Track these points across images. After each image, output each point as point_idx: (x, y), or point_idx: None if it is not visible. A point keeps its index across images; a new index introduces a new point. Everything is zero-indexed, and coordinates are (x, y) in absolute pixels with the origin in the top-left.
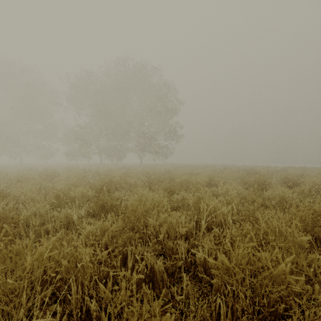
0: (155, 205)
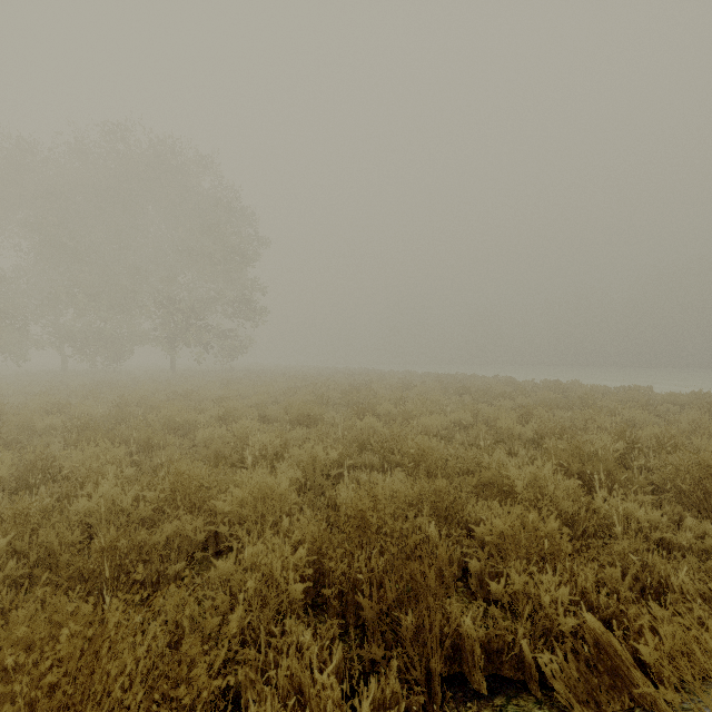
0: None
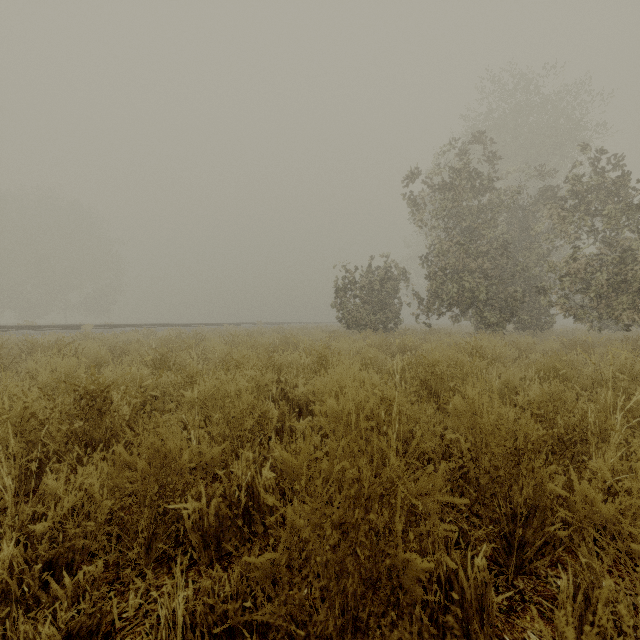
0: None
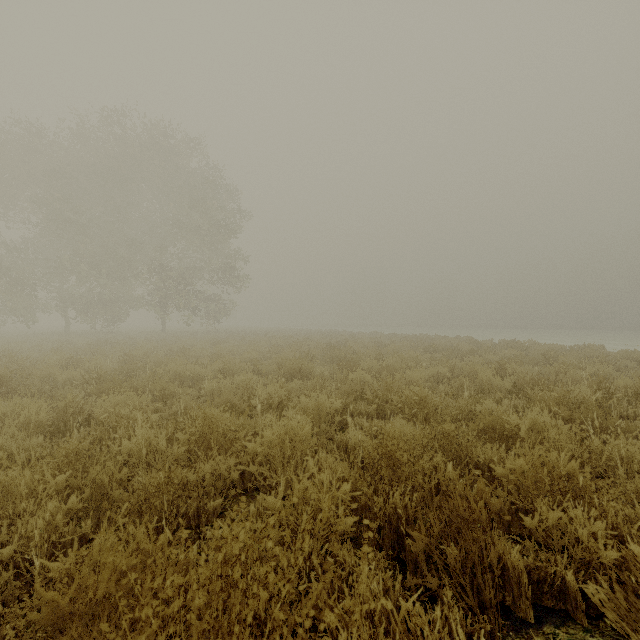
0: (24, 423)
